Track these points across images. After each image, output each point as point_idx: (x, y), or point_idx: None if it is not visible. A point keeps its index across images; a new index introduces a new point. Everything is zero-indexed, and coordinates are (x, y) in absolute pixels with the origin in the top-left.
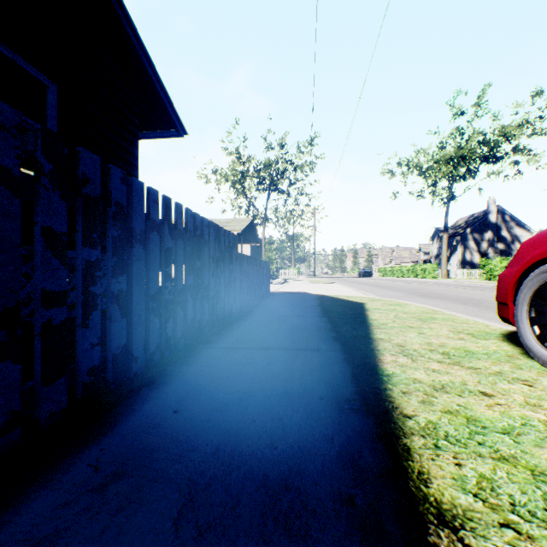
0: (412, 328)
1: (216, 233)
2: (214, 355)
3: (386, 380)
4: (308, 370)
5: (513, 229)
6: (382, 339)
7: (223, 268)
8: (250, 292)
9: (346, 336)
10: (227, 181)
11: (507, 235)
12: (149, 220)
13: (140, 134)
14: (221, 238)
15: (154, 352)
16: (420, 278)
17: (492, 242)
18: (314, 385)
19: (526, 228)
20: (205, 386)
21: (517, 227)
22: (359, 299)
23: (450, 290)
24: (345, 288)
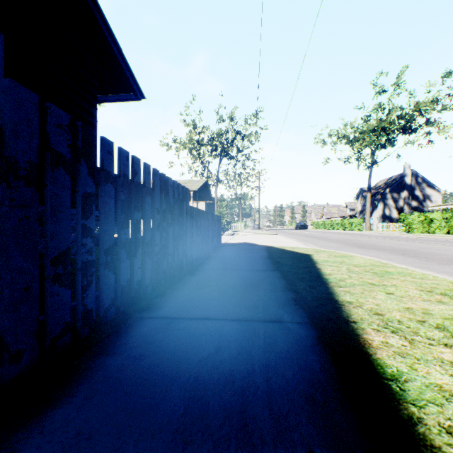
0: (375, 286)
1: (162, 183)
2: (148, 331)
3: (400, 393)
4: (274, 364)
5: (424, 189)
6: (351, 303)
7: (171, 221)
8: (202, 245)
9: (307, 298)
10: (185, 148)
11: (419, 194)
12: (48, 152)
13: (101, 97)
14: (169, 188)
15: (58, 336)
16: (348, 230)
17: (407, 200)
18: (290, 404)
19: (436, 188)
20: (113, 411)
21: (428, 188)
22: (304, 250)
23: (380, 241)
24: (287, 239)
